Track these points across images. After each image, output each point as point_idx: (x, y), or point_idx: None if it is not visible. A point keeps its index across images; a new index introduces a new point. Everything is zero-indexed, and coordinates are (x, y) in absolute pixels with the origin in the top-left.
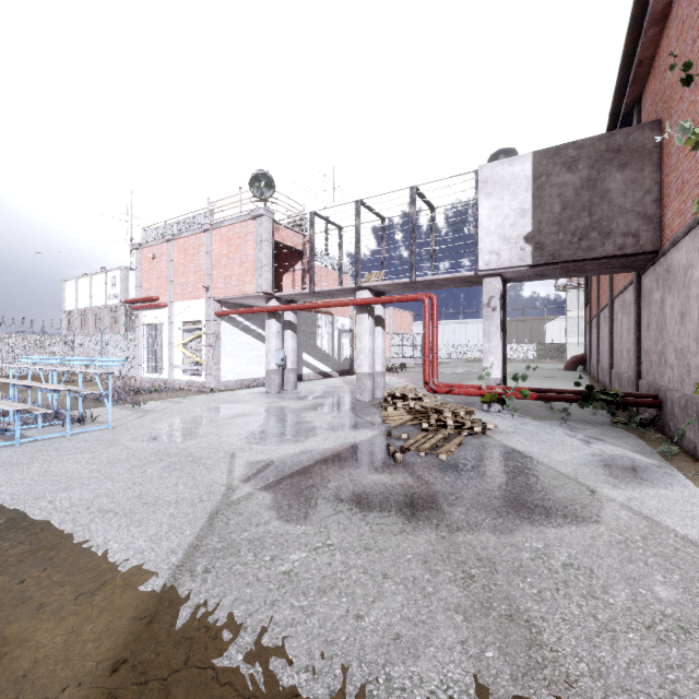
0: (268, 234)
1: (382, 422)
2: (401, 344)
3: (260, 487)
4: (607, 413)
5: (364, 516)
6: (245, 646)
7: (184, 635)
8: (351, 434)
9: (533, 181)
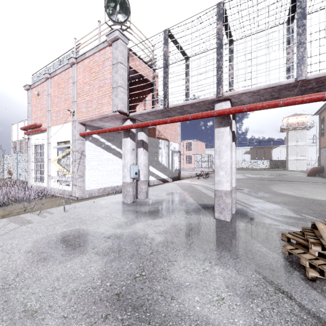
0: (123, 57)
1: None
2: (201, 160)
3: None
4: None
5: None
6: None
7: None
8: None
9: None
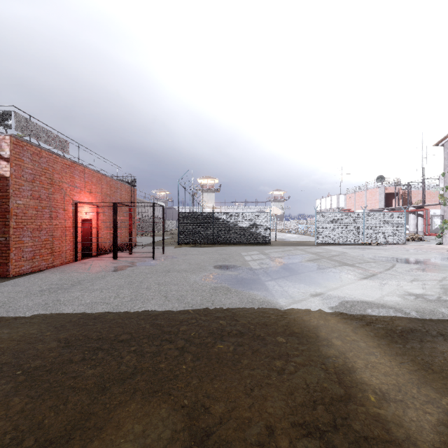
0: (382, 191)
1: None
2: None
3: None
4: None
5: None
6: None
7: None
8: None
9: None
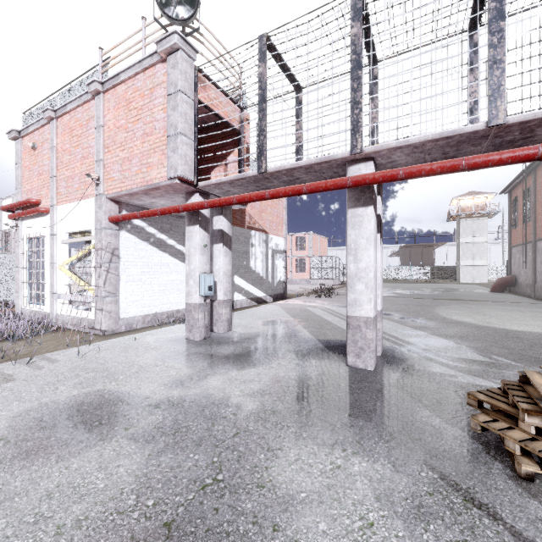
0: (186, 83)
1: None
2: (320, 266)
3: None
4: None
5: None
6: None
7: None
8: None
9: None
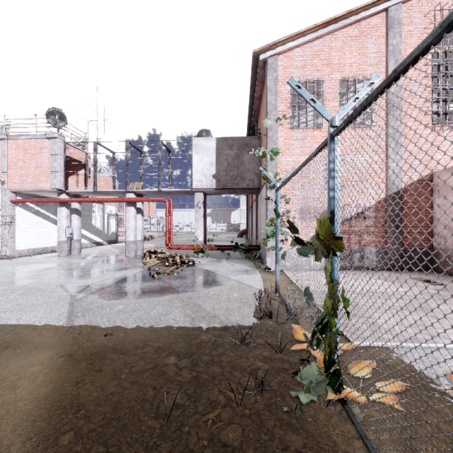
0: (60, 150)
1: (144, 265)
2: (149, 223)
3: (89, 293)
4: (246, 254)
5: (144, 294)
6: (112, 324)
7: (87, 326)
8: (128, 271)
9: (216, 151)
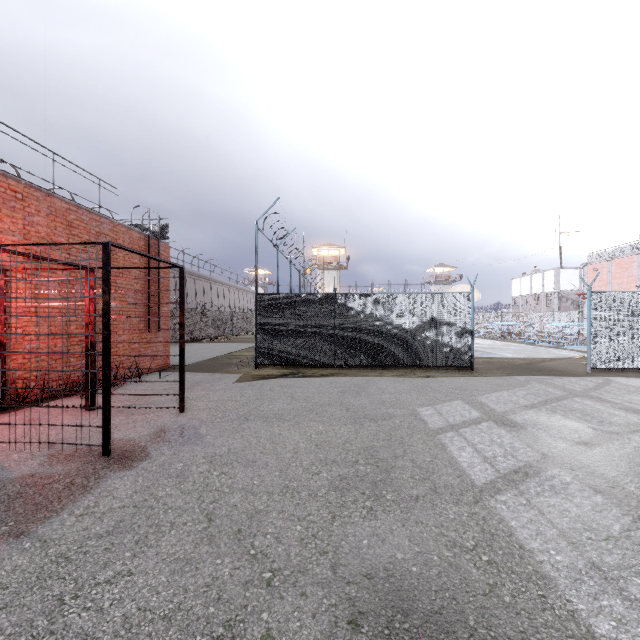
0: None
1: None
2: None
3: None
4: None
5: None
6: None
7: None
8: None
9: None
